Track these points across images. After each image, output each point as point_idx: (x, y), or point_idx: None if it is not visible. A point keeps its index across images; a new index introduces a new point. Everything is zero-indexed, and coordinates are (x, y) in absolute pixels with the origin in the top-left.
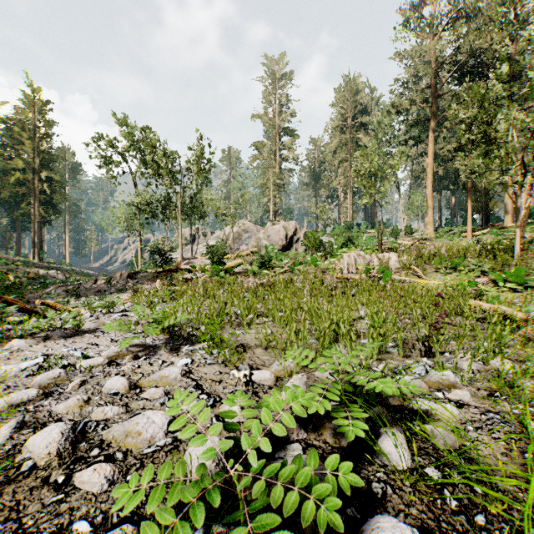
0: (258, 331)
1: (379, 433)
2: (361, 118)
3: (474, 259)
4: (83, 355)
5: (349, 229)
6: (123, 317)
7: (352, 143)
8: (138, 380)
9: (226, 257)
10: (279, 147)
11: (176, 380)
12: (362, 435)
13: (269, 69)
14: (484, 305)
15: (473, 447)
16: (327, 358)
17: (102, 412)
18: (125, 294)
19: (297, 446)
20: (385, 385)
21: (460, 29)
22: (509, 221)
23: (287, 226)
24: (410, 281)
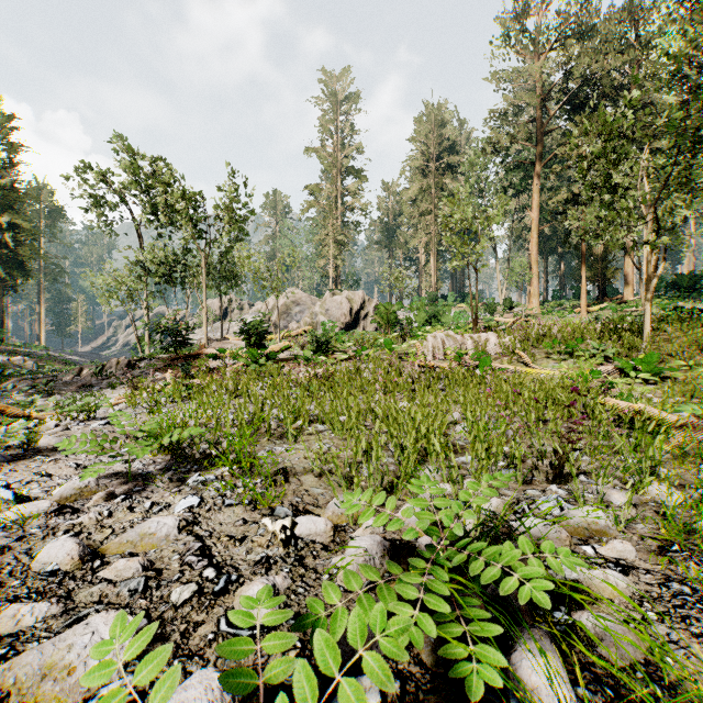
0: (309, 446)
1: (510, 639)
2: (448, 157)
3: (594, 341)
4: (16, 496)
5: (432, 301)
6: (108, 426)
7: (436, 190)
8: (102, 540)
9: (269, 338)
10: (341, 192)
11: (168, 540)
12: (495, 673)
13: (327, 88)
14: (619, 404)
15: (688, 678)
16: (417, 501)
17: (13, 618)
18: (121, 390)
19: (370, 682)
20: (531, 568)
21: (572, 48)
22: (630, 294)
23: (352, 297)
24: (515, 370)
